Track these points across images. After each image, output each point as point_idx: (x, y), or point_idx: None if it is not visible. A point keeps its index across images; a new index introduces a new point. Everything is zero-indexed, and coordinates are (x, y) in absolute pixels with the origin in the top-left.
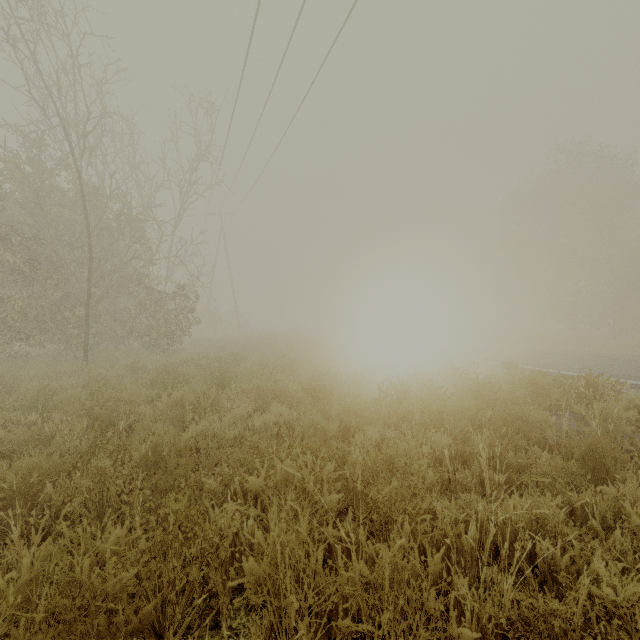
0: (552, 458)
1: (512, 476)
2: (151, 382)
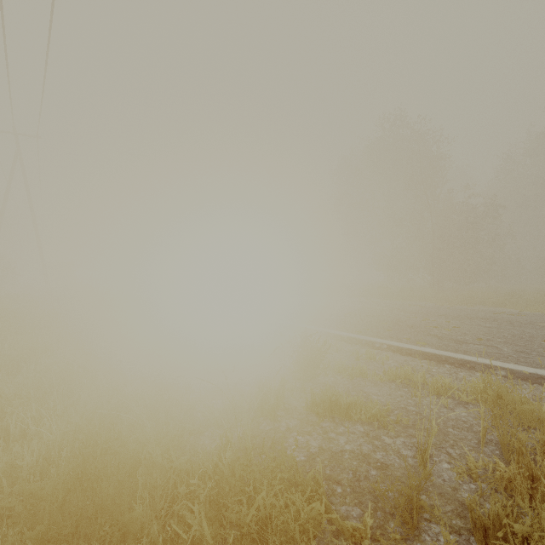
0: None
1: None
2: None
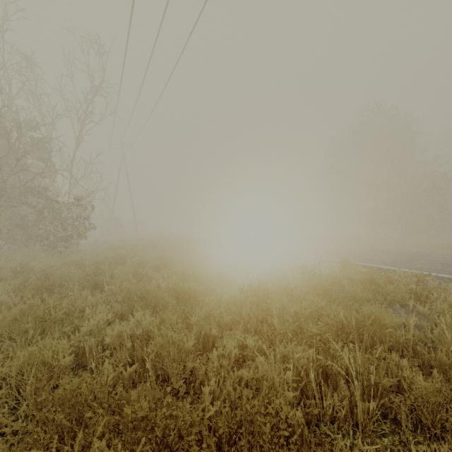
0: (409, 364)
1: (385, 403)
2: (20, 287)
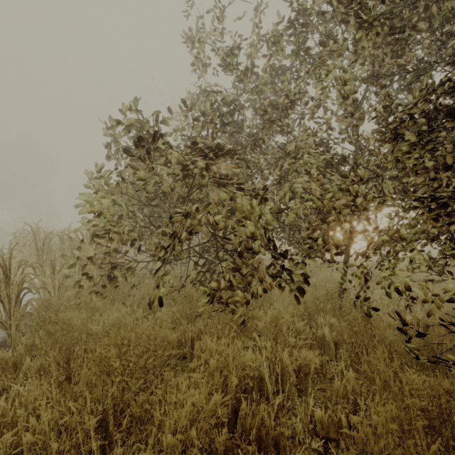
0: None
1: None
2: None
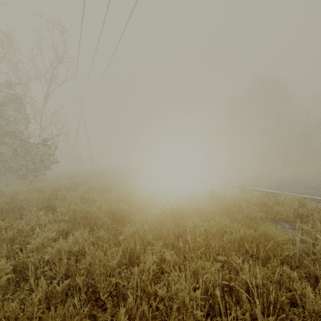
0: (298, 275)
1: (282, 317)
2: None
